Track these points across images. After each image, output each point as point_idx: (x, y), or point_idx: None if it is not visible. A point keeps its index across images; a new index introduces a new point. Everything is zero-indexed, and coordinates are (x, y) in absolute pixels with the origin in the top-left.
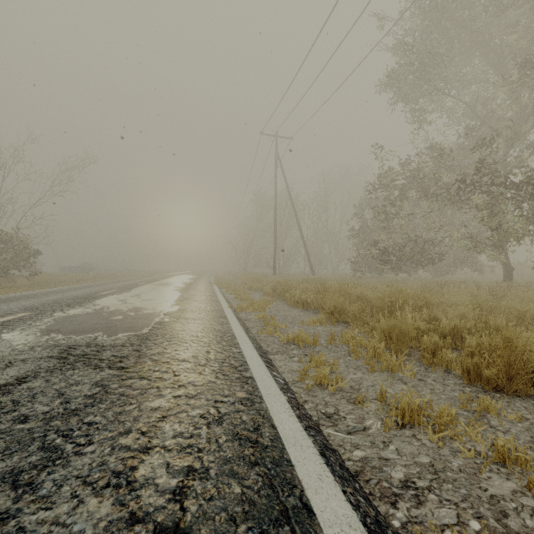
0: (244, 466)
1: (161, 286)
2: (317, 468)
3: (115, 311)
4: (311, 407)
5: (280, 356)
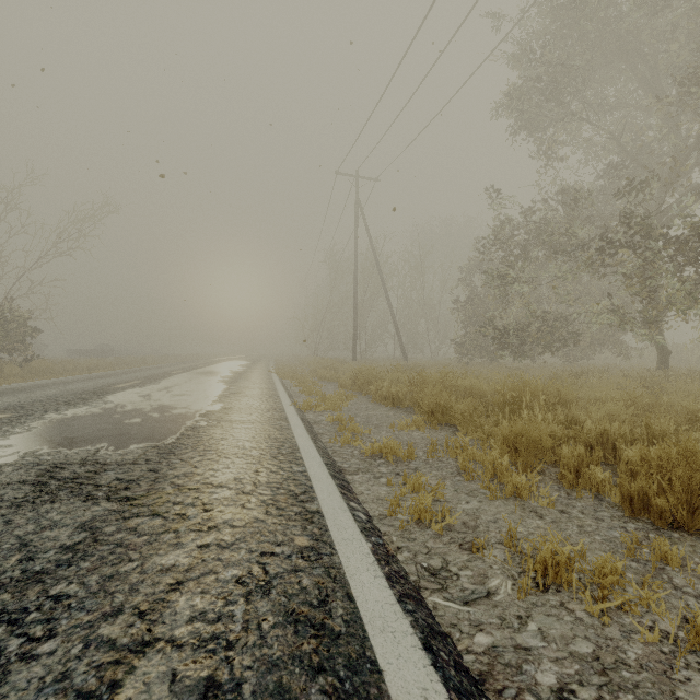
0: (301, 676)
1: (201, 376)
2: (420, 675)
3: (132, 411)
4: (407, 558)
5: (362, 476)
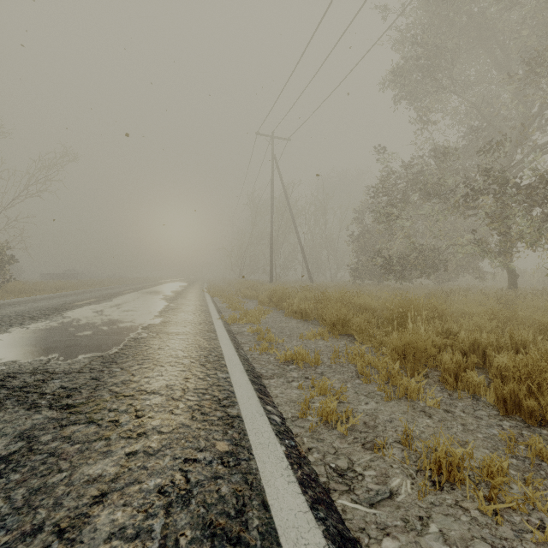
0: None
1: (147, 295)
2: None
3: (85, 325)
4: (317, 459)
5: (276, 381)
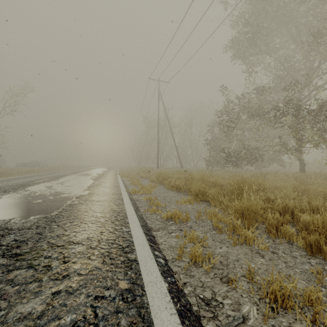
0: None
1: (81, 176)
2: None
3: (39, 196)
4: (190, 291)
5: (161, 232)
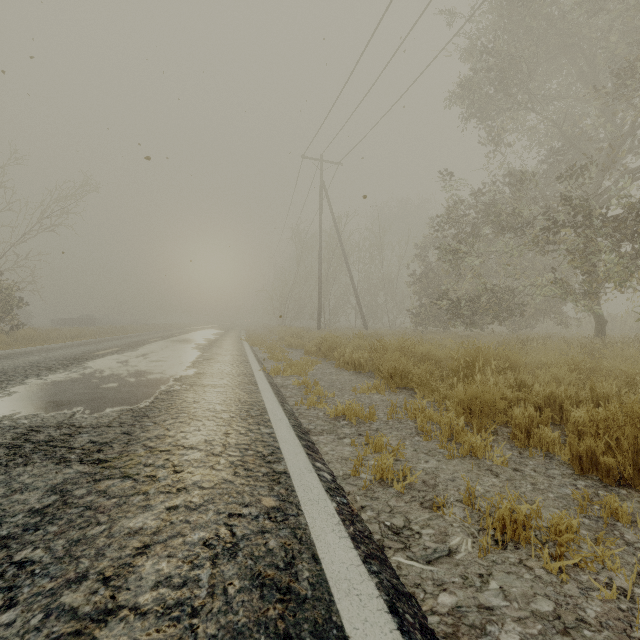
0: None
1: (177, 343)
2: None
3: (110, 376)
4: (371, 517)
5: (326, 437)
